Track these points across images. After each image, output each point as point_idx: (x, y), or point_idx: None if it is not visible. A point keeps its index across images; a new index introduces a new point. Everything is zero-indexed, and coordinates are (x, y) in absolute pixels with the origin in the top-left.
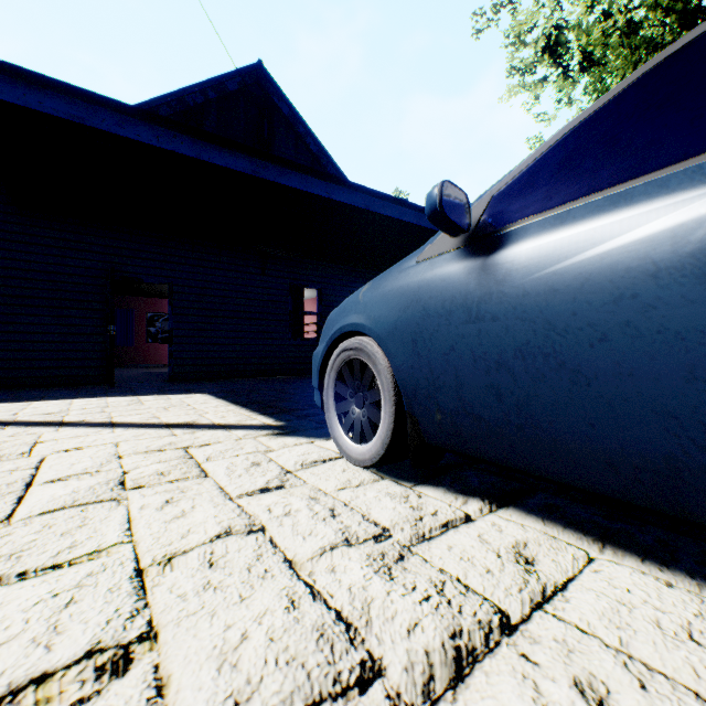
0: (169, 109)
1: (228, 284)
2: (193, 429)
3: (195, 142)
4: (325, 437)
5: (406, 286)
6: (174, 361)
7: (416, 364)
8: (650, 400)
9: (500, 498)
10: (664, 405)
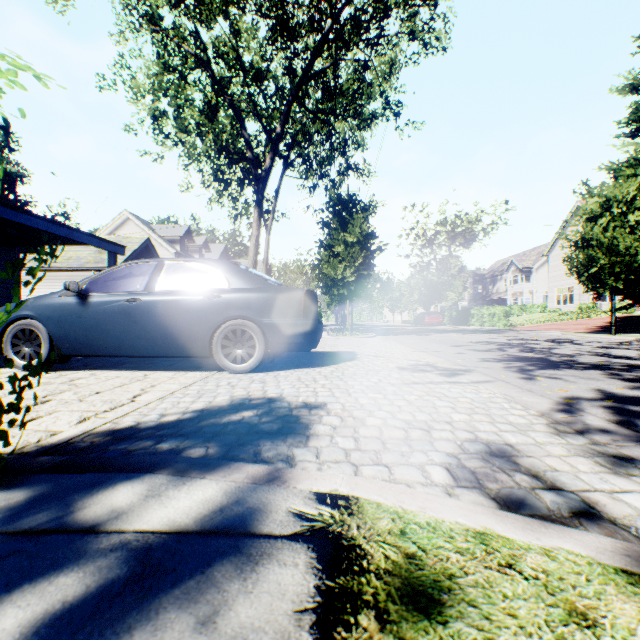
0: None
1: None
2: None
3: None
4: None
5: (56, 304)
6: None
7: (60, 330)
8: (116, 335)
9: (92, 369)
10: (118, 335)
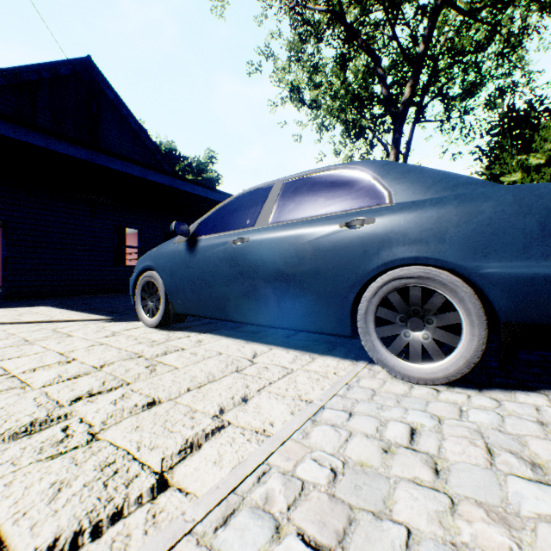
0: (4, 81)
1: (61, 222)
2: (52, 323)
3: (44, 137)
4: (138, 321)
5: (169, 252)
6: (9, 283)
7: (172, 283)
8: (220, 291)
9: (206, 332)
10: (222, 292)
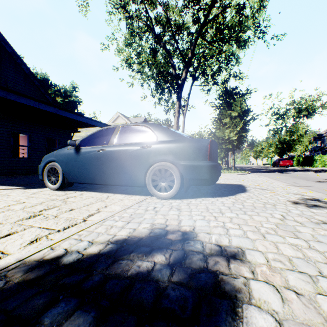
0: None
1: None
2: None
3: None
4: (43, 188)
5: (65, 153)
6: None
7: (67, 168)
8: (92, 171)
9: (84, 190)
10: (93, 171)
